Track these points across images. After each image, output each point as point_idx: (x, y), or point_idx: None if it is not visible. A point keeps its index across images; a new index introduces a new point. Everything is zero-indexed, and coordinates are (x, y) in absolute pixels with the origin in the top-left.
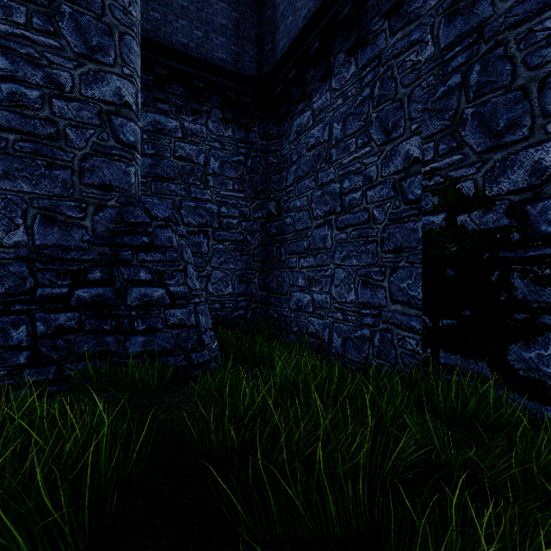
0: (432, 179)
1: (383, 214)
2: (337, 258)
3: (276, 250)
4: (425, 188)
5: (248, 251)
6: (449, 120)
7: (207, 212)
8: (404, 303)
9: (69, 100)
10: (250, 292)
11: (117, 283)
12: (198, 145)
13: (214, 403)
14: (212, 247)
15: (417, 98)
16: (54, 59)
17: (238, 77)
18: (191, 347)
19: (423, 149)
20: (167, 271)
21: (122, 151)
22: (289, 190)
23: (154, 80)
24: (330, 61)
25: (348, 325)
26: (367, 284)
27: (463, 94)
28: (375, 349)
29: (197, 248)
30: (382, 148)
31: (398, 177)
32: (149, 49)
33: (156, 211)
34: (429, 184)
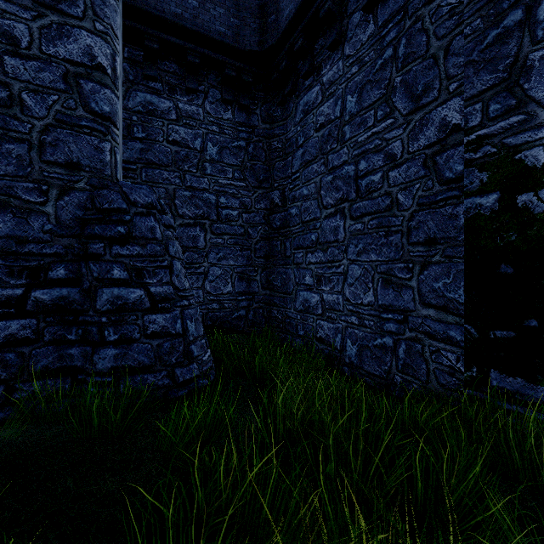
0: (479, 150)
1: (410, 198)
2: (351, 253)
3: (281, 244)
4: (469, 163)
5: (249, 246)
6: (505, 72)
7: (204, 202)
8: (439, 307)
9: (26, 58)
10: (251, 290)
11: (85, 283)
12: (194, 128)
13: (175, 488)
14: (209, 241)
15: (457, 50)
16: (7, 7)
17: (238, 52)
18: (176, 361)
19: (465, 113)
20: (147, 268)
21: (94, 123)
22: (295, 177)
23: (144, 55)
24: (342, 24)
25: (365, 331)
26: (389, 283)
27: (527, 34)
28: (400, 361)
29: (193, 242)
30: (409, 118)
31: (430, 152)
32: (138, 19)
33: (135, 195)
34: (474, 157)
